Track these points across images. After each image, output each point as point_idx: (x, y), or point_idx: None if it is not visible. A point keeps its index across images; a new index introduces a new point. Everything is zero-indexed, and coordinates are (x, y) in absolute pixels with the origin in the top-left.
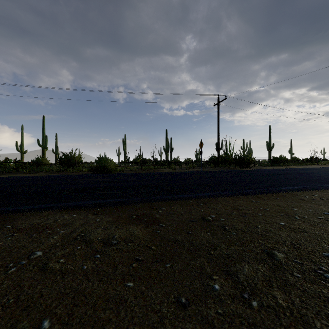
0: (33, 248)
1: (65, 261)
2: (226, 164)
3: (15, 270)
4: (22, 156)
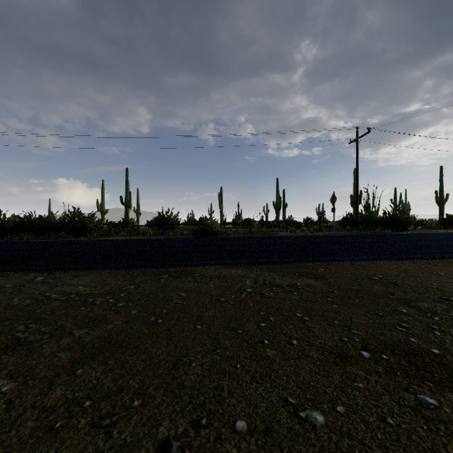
0: (239, 287)
1: (275, 294)
2: (369, 226)
3: (245, 296)
4: (103, 217)
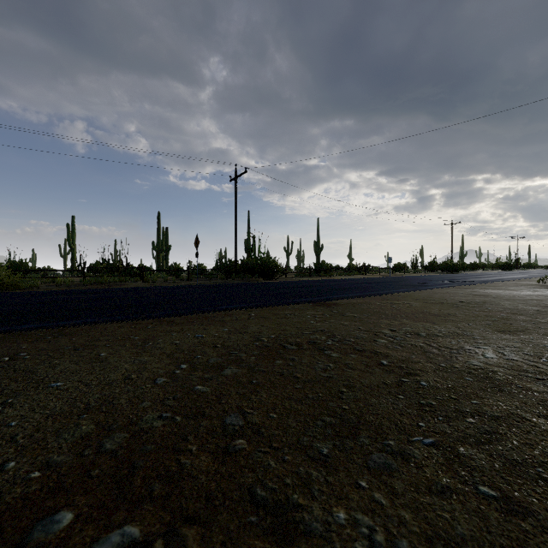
0: None
1: None
2: (246, 274)
3: None
4: None
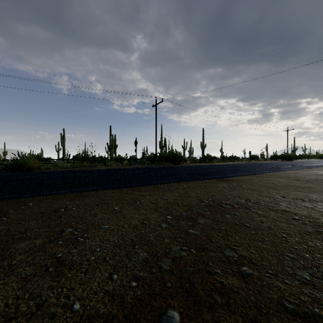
0: None
1: None
2: (162, 161)
3: None
4: None
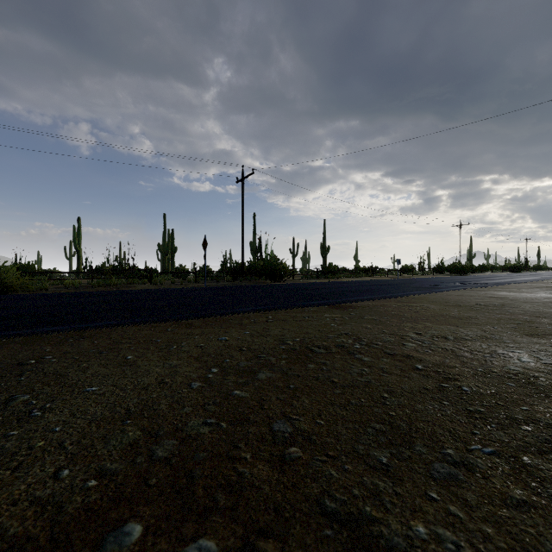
0: None
1: None
2: (253, 276)
3: None
4: None
